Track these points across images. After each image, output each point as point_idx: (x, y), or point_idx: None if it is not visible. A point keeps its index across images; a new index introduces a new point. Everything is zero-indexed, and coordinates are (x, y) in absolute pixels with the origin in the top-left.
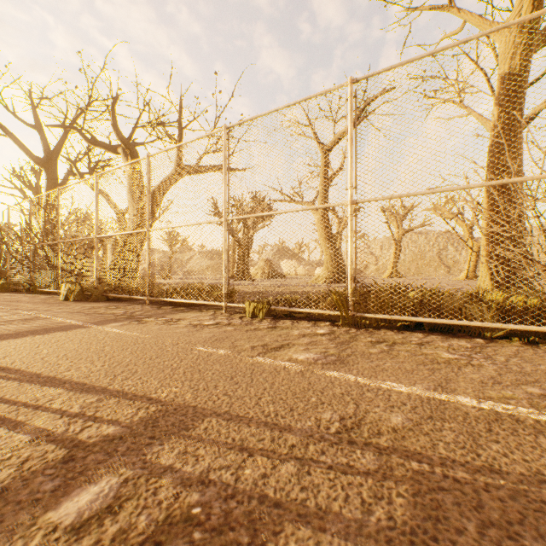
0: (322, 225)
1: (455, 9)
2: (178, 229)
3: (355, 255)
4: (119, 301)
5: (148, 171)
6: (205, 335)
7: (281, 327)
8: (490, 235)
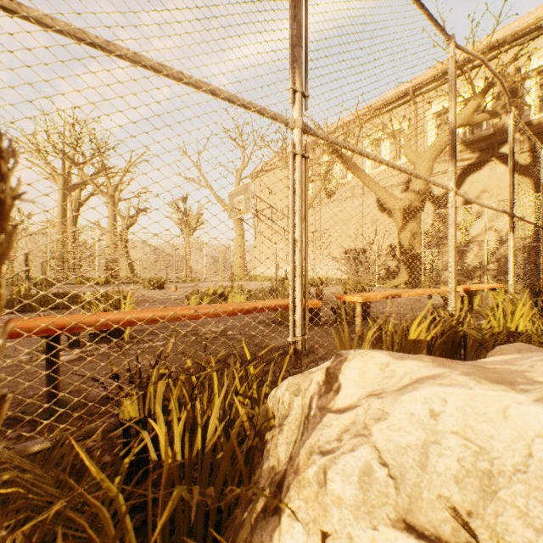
0: None
1: (42, 157)
2: None
3: None
4: None
5: None
6: None
7: None
8: (56, 258)
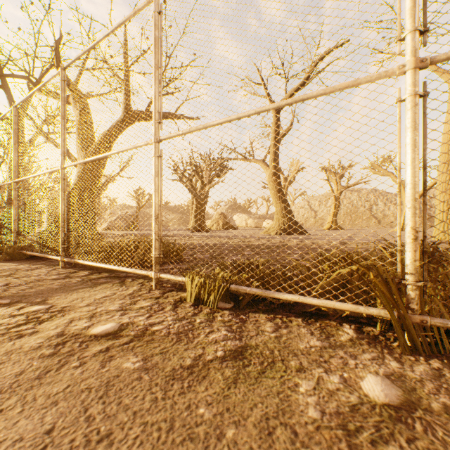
0: (272, 180)
1: None
2: (96, 162)
3: (423, 184)
4: (38, 260)
5: (63, 87)
6: (19, 431)
7: (255, 351)
8: None
